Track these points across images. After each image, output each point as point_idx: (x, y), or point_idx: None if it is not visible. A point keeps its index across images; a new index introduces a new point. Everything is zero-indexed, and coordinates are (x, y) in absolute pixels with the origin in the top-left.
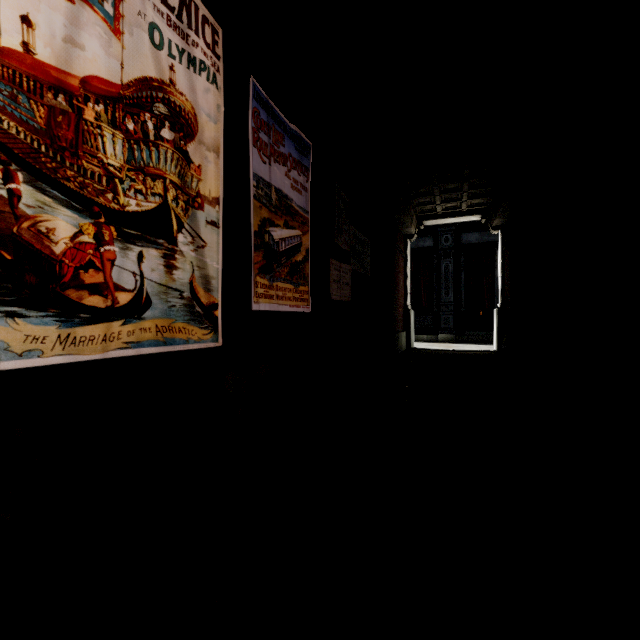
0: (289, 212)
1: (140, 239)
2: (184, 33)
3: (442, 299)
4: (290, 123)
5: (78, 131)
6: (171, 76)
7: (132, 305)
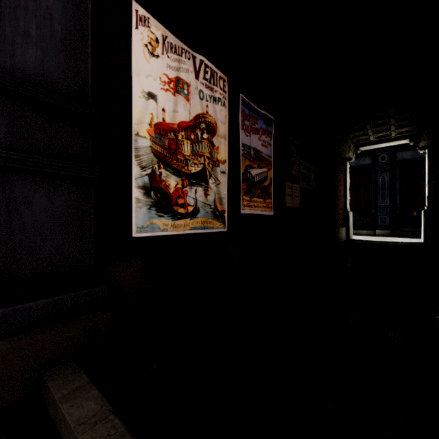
0: (260, 159)
1: (195, 184)
2: (211, 88)
3: (379, 203)
4: (261, 110)
5: (177, 145)
6: (207, 110)
7: (193, 212)
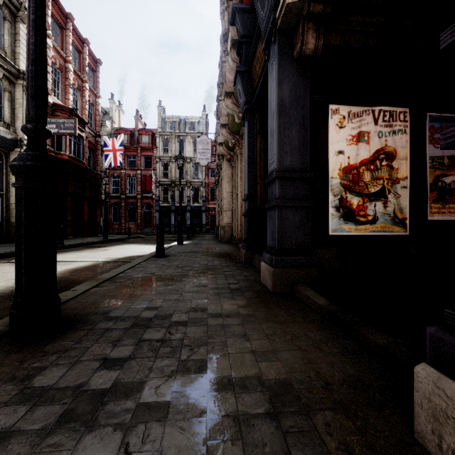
0: None
1: (375, 200)
2: (390, 125)
3: None
4: None
5: (358, 176)
6: (385, 143)
7: (372, 220)
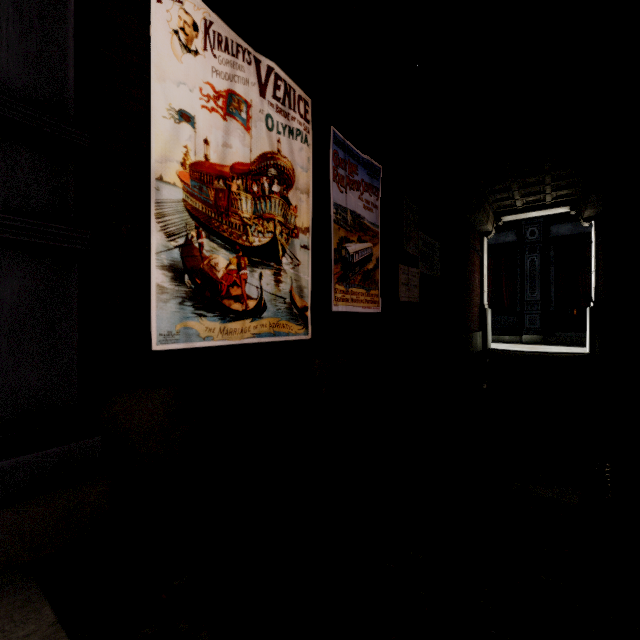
0: (362, 229)
1: (260, 264)
2: (286, 113)
3: (527, 297)
4: (362, 154)
5: (229, 200)
6: (278, 147)
7: (256, 309)
